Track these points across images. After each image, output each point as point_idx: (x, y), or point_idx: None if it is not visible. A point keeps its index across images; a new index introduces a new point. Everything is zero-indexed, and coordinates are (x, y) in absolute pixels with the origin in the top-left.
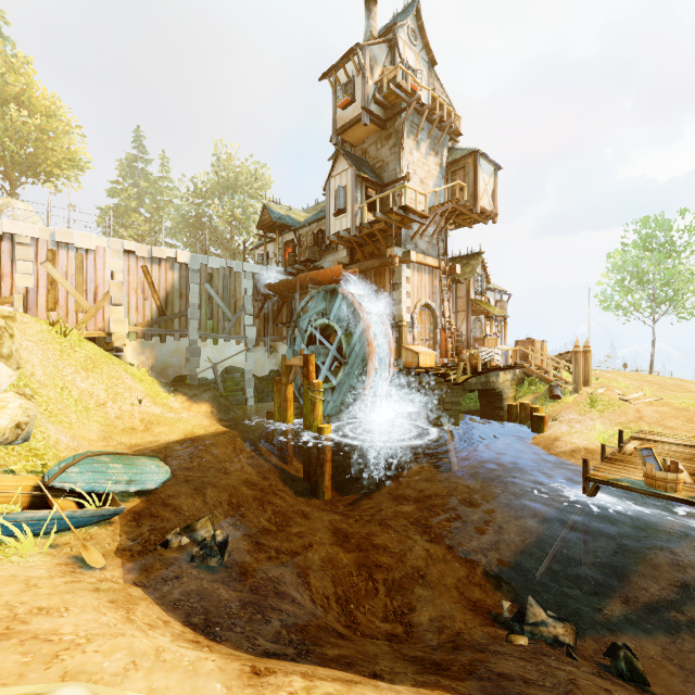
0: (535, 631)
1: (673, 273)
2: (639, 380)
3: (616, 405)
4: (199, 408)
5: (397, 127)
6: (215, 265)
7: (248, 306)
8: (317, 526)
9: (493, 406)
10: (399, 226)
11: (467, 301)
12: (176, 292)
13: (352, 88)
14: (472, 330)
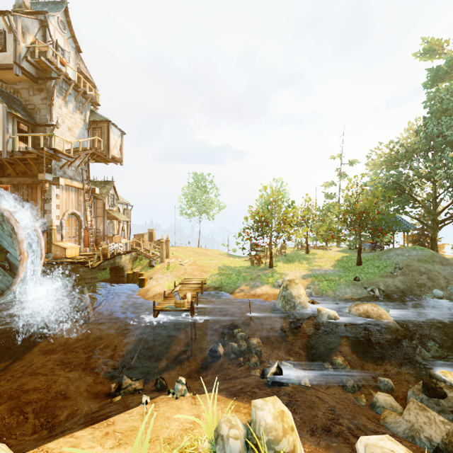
0: (126, 390)
1: (206, 200)
2: (191, 251)
3: (177, 267)
4: None
5: (49, 87)
6: None
7: None
8: None
9: (119, 275)
10: (49, 158)
11: (104, 211)
12: None
13: (3, 41)
14: (107, 229)
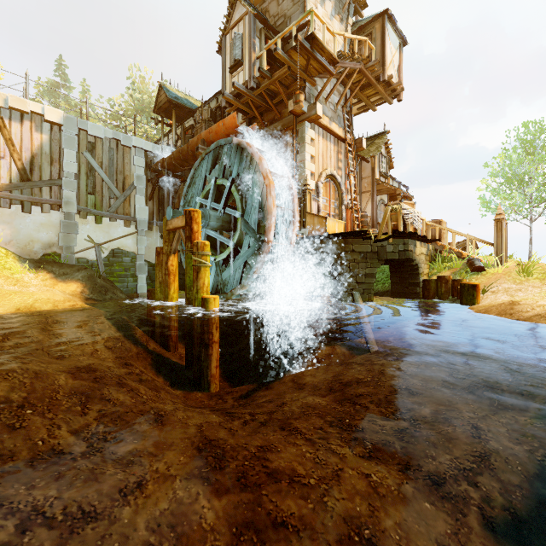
0: None
1: None
2: None
3: None
4: (65, 287)
5: None
6: (97, 133)
7: (139, 186)
8: (173, 437)
9: (407, 283)
10: (303, 77)
11: (372, 180)
12: (45, 156)
13: None
14: (377, 211)
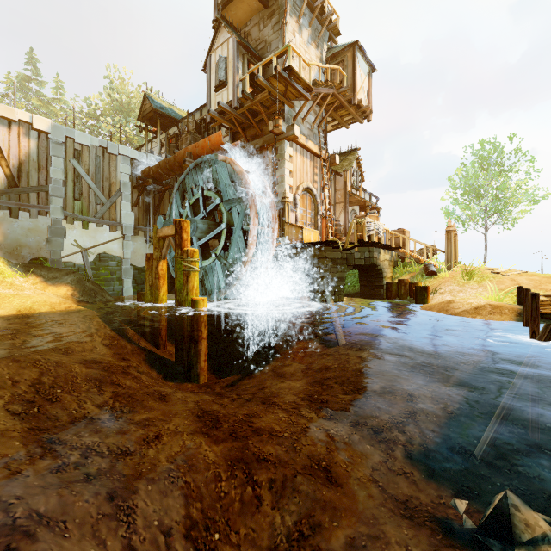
0: None
1: (504, 186)
2: None
3: (490, 276)
4: (56, 290)
5: (280, 2)
6: (84, 141)
7: (125, 192)
8: (176, 409)
9: (373, 285)
10: (282, 100)
11: (345, 192)
12: (33, 163)
13: None
14: (350, 221)
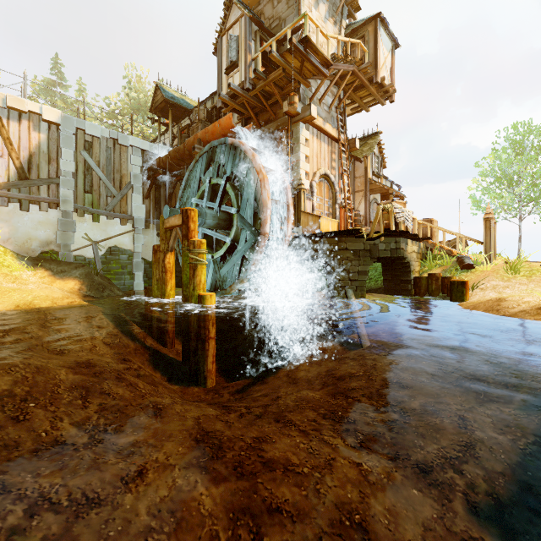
0: None
1: None
2: None
3: None
4: (63, 285)
5: None
6: (95, 133)
7: (135, 184)
8: (171, 429)
9: (399, 280)
10: (297, 79)
11: (365, 180)
12: (43, 155)
13: None
14: (370, 210)
